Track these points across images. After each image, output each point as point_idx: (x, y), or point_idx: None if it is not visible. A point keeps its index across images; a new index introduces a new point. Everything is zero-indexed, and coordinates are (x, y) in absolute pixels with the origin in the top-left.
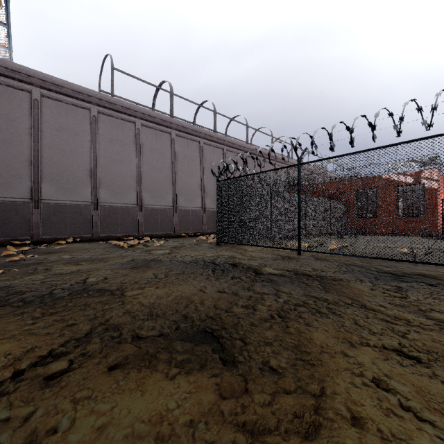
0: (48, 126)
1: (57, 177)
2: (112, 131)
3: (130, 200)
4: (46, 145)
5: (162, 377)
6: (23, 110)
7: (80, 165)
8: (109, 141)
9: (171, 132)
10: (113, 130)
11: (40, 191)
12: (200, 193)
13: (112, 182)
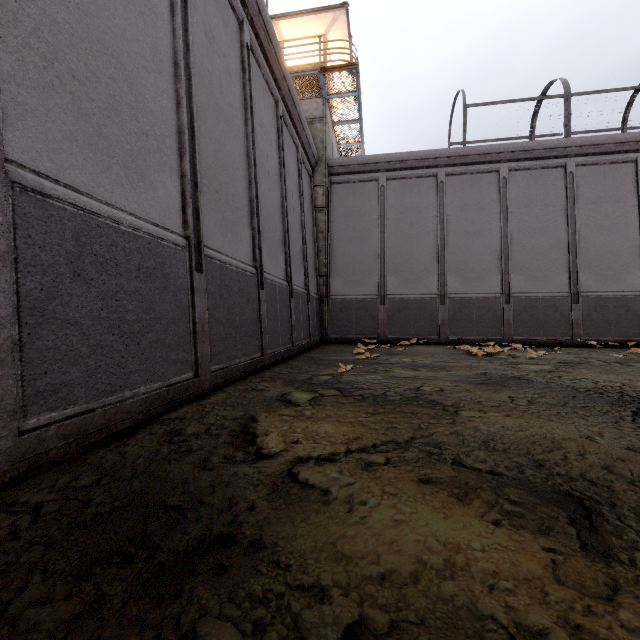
0: (393, 211)
1: (401, 267)
2: (463, 194)
3: (489, 288)
4: (391, 233)
5: (474, 514)
6: (372, 202)
7: (425, 249)
8: (460, 209)
9: (564, 164)
10: (465, 193)
11: (385, 286)
12: (636, 262)
13: (463, 265)
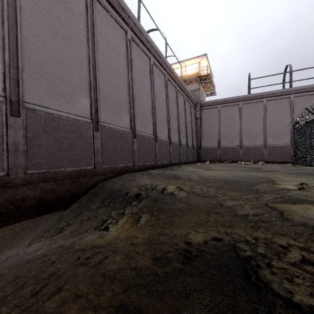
0: (223, 118)
1: (226, 136)
2: (249, 110)
3: (259, 143)
4: (222, 125)
5: (202, 169)
6: (216, 115)
7: (235, 130)
8: (248, 115)
9: (290, 97)
10: (250, 110)
11: (220, 143)
12: None
13: (249, 135)
